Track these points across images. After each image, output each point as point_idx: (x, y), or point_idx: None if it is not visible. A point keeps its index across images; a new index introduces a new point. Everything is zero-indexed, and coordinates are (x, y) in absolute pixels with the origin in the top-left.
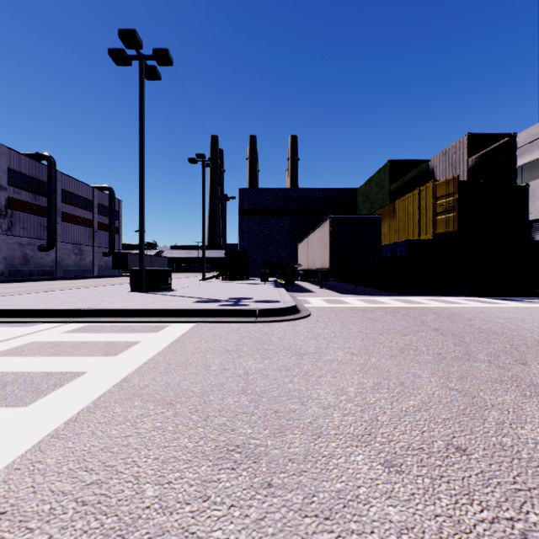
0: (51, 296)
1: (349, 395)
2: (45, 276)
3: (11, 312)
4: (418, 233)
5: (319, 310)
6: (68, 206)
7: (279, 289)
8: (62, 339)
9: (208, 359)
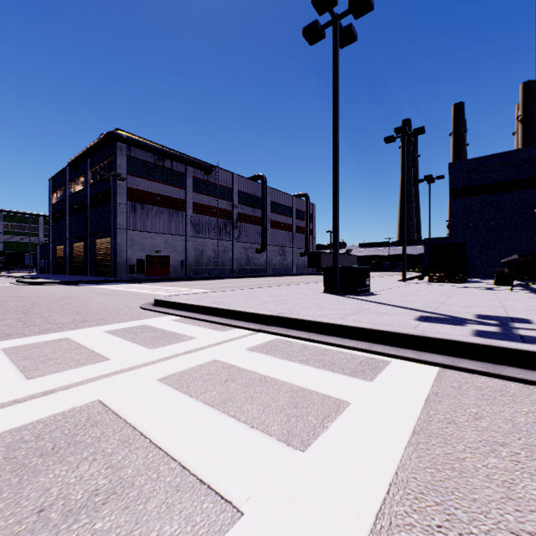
0: (254, 293)
1: None
2: (259, 273)
3: (215, 310)
4: None
5: None
6: (275, 215)
7: None
8: (241, 364)
9: None
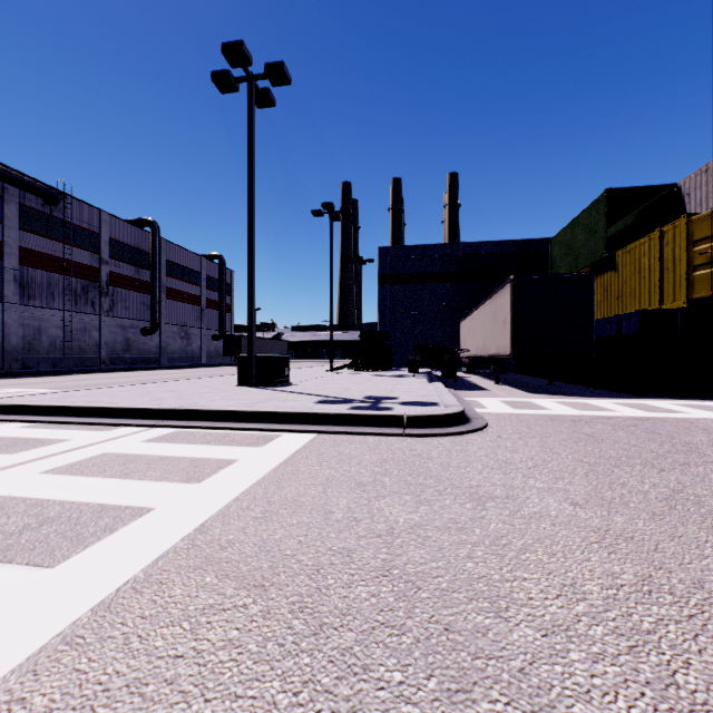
0: (144, 389)
1: (592, 602)
2: (148, 365)
3: (91, 410)
4: (658, 300)
5: (500, 418)
6: (173, 280)
7: (435, 384)
8: (139, 452)
9: (329, 497)
